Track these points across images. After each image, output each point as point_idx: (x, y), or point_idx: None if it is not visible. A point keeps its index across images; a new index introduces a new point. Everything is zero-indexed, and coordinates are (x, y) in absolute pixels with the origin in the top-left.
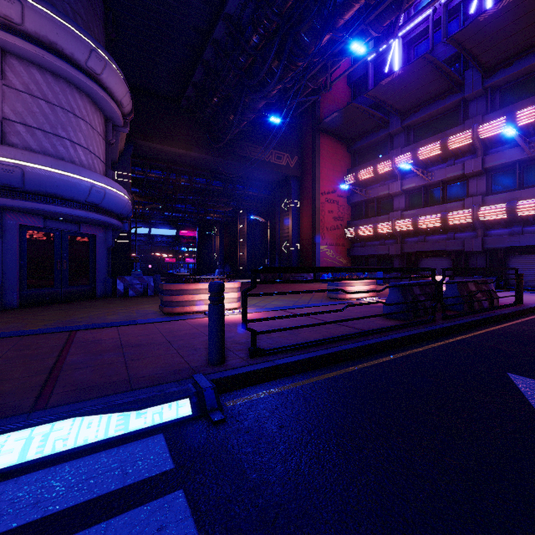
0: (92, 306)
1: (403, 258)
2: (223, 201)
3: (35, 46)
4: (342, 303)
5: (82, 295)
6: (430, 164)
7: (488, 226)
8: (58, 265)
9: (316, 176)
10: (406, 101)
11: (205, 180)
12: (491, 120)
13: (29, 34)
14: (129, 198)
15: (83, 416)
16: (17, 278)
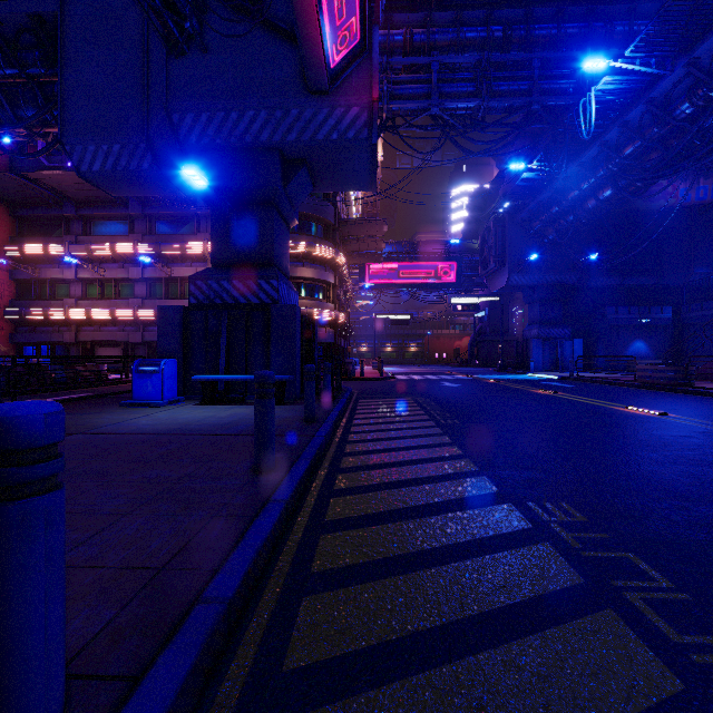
0: None
1: (80, 347)
2: None
3: None
4: None
5: None
6: (105, 261)
7: (147, 323)
8: None
9: None
10: (78, 194)
11: None
12: (148, 241)
13: None
14: None
15: None
16: None
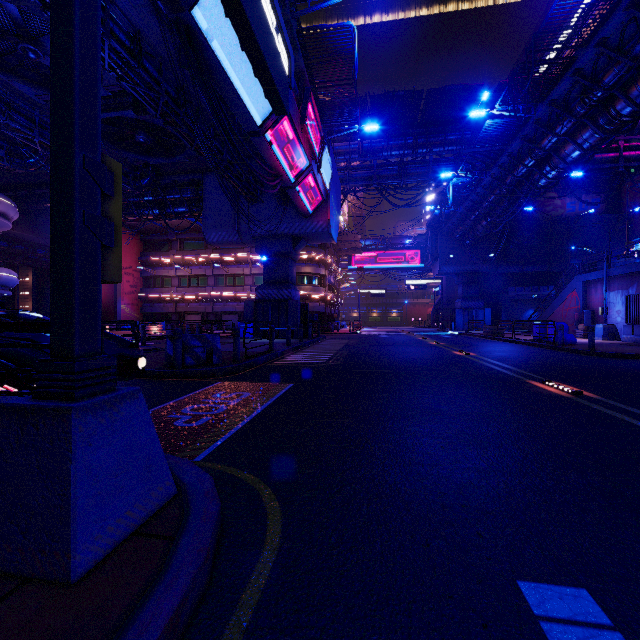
0: None
1: (177, 315)
2: (19, 261)
3: None
4: (150, 334)
5: None
6: (192, 265)
7: (215, 301)
8: None
9: None
10: (179, 228)
11: (5, 243)
12: (216, 253)
13: None
14: None
15: None
16: None
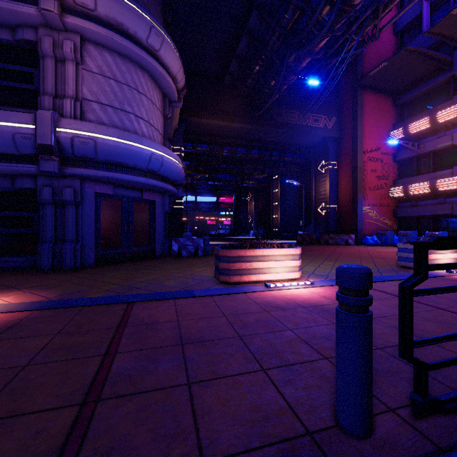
0: (151, 267)
1: None
2: (260, 168)
3: (106, 28)
4: (431, 277)
5: (144, 255)
6: None
7: None
8: (125, 228)
9: (357, 135)
10: None
11: (244, 149)
12: None
13: (101, 19)
14: (183, 166)
15: None
16: (93, 240)
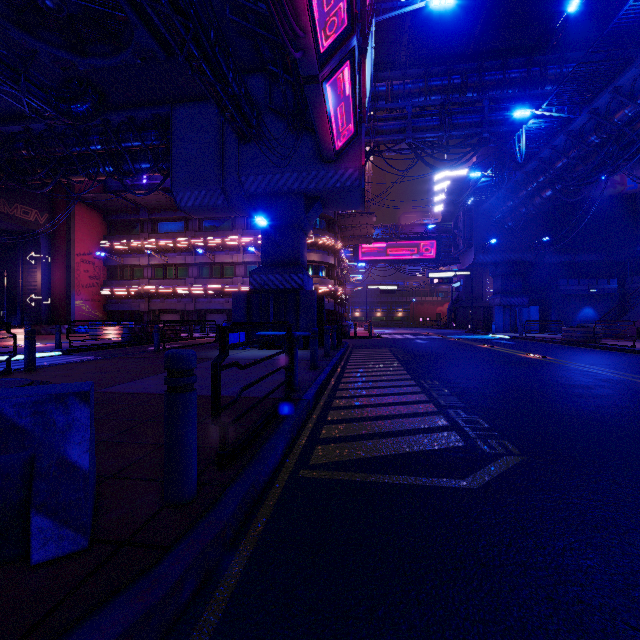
0: None
1: (151, 314)
2: None
3: None
4: (100, 340)
5: None
6: (168, 251)
7: (197, 296)
8: None
9: (71, 239)
10: (151, 204)
11: None
12: (198, 236)
13: None
14: None
15: (37, 353)
16: None
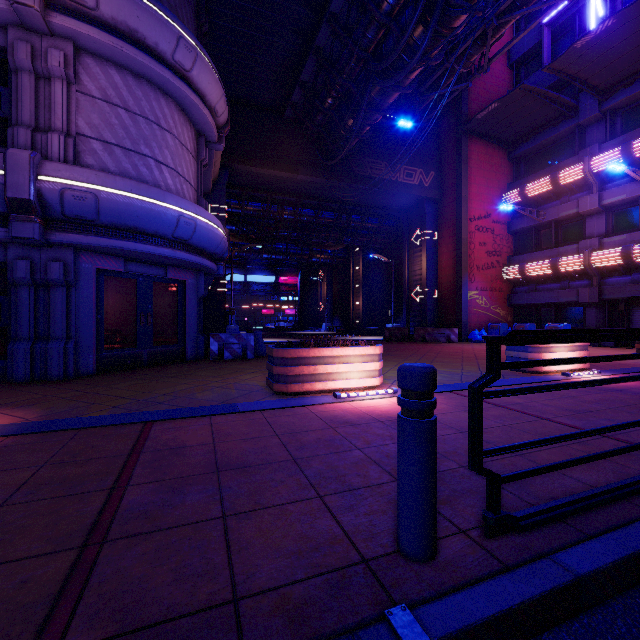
0: (179, 374)
1: (602, 308)
2: (334, 237)
3: (112, 36)
4: (543, 381)
5: (169, 357)
6: None
7: None
8: (141, 319)
9: (462, 196)
10: (612, 71)
11: (312, 211)
12: None
13: (105, 22)
14: (225, 233)
15: None
16: (93, 337)
